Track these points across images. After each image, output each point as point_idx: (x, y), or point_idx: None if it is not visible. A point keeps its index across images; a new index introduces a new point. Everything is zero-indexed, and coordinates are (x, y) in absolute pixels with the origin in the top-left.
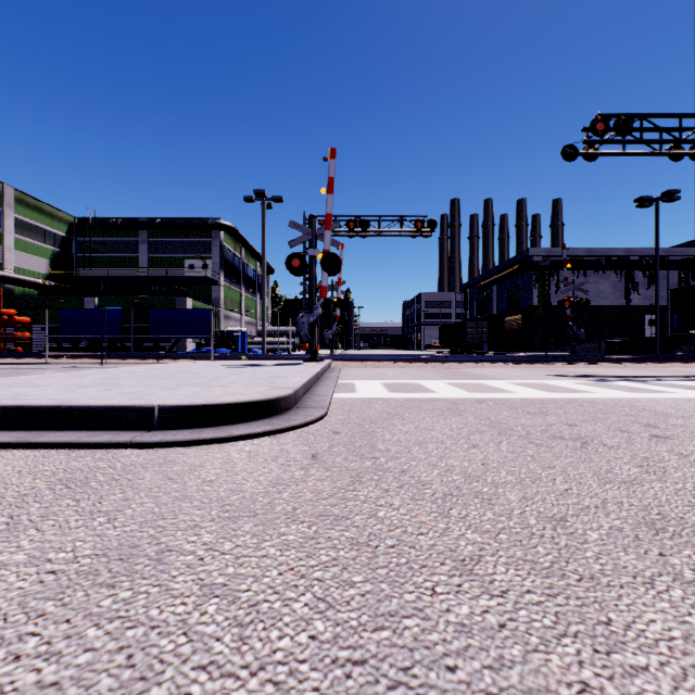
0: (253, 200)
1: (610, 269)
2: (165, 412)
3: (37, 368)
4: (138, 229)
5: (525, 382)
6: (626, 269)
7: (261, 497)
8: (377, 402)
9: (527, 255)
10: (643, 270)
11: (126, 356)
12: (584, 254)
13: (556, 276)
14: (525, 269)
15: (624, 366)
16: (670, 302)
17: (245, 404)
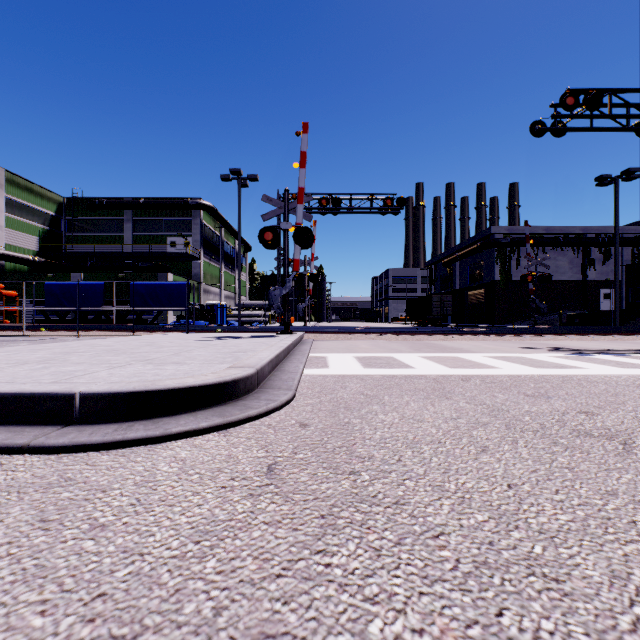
0: (229, 179)
1: (568, 246)
2: (87, 400)
3: (13, 340)
4: (123, 209)
5: (502, 356)
6: (582, 246)
7: (166, 573)
8: (351, 380)
9: (489, 233)
10: (599, 247)
11: (103, 328)
12: (543, 232)
13: (517, 252)
14: (487, 246)
15: (592, 338)
16: (624, 277)
17: (193, 389)
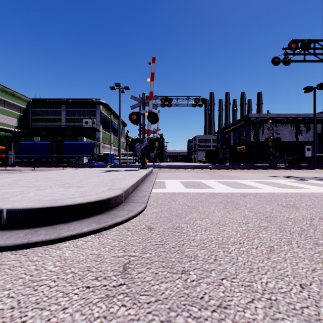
0: (114, 88)
1: (288, 123)
2: (11, 214)
3: None
4: (60, 104)
5: (260, 181)
6: (296, 123)
7: None
8: (179, 196)
9: (248, 117)
10: (304, 124)
11: (48, 166)
12: (276, 116)
13: (262, 127)
14: (247, 124)
15: (304, 171)
16: (317, 139)
17: (81, 205)
